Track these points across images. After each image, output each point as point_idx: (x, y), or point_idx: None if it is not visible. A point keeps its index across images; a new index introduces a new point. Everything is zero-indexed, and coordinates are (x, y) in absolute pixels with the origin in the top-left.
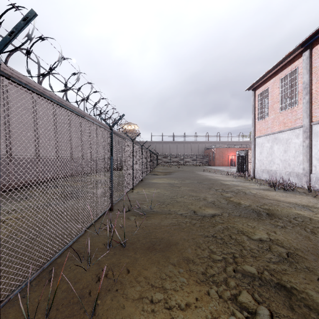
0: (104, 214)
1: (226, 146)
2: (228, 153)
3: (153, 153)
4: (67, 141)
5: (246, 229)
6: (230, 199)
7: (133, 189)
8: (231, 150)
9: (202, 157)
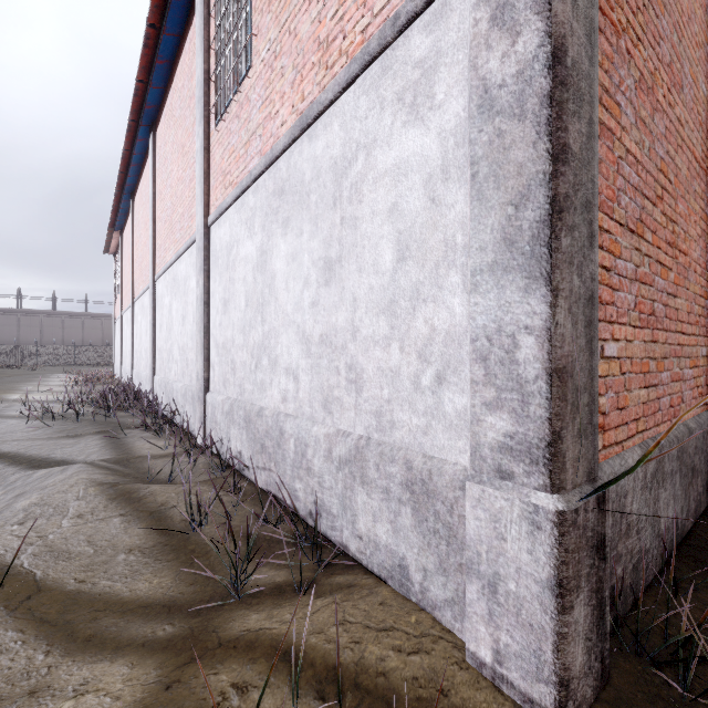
0: None
1: None
2: None
3: None
4: None
5: None
6: None
7: None
8: None
9: None
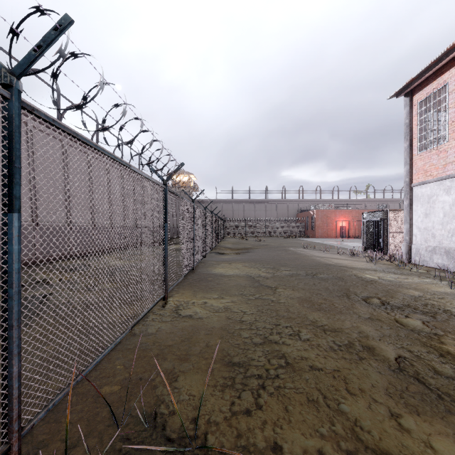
0: None
1: (332, 207)
2: (336, 217)
3: (218, 217)
4: None
5: None
6: (450, 351)
7: (170, 296)
8: (340, 212)
9: (294, 223)
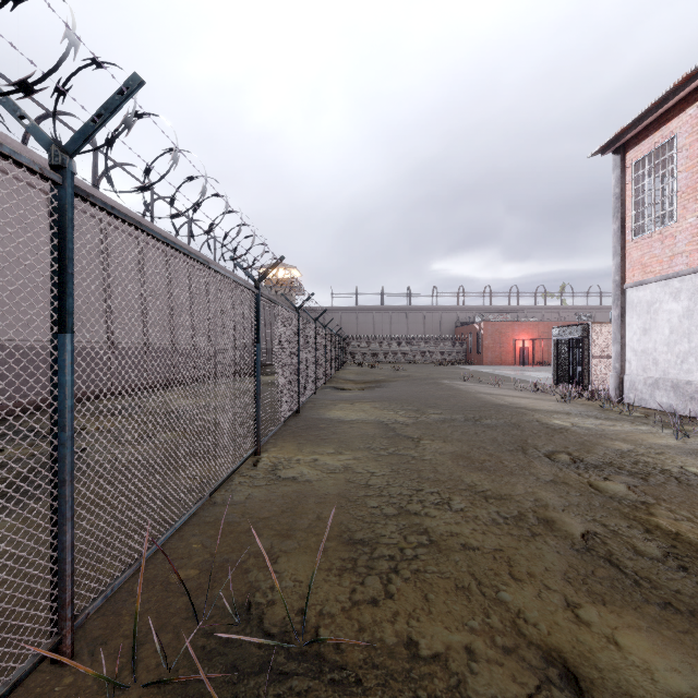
0: None
1: (508, 318)
2: (514, 334)
3: (335, 333)
4: None
5: None
6: (661, 525)
7: (264, 450)
8: (520, 327)
9: (451, 343)
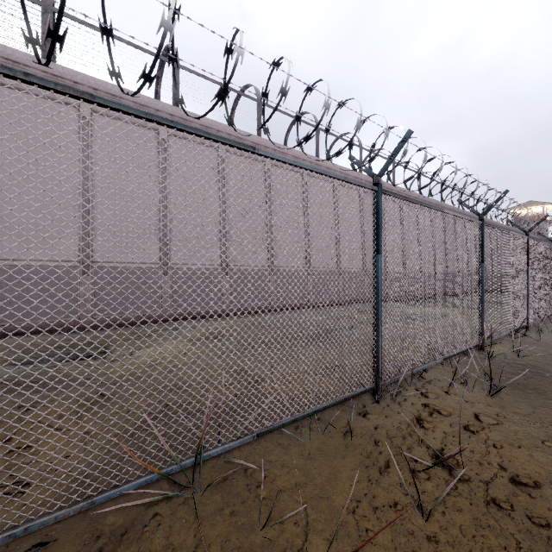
0: (546, 319)
1: None
2: None
3: None
4: (537, 260)
5: None
6: None
7: None
8: None
9: None
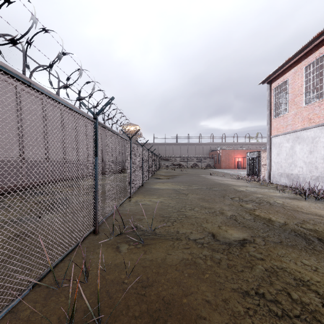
0: (85, 239)
1: (232, 148)
2: (235, 155)
3: (156, 155)
4: None
5: (306, 274)
6: (255, 213)
7: (131, 197)
8: (237, 152)
9: (207, 159)
